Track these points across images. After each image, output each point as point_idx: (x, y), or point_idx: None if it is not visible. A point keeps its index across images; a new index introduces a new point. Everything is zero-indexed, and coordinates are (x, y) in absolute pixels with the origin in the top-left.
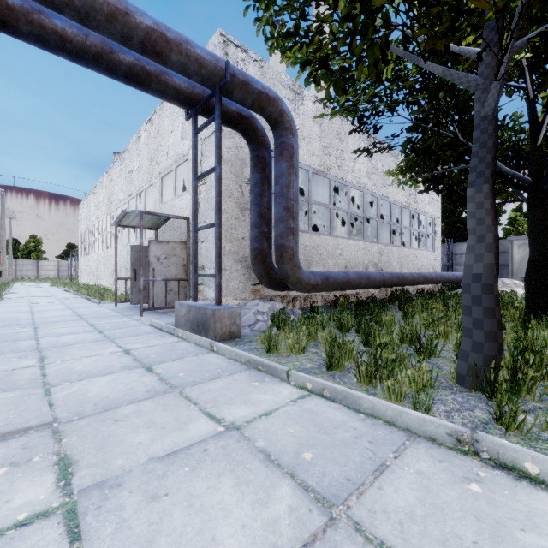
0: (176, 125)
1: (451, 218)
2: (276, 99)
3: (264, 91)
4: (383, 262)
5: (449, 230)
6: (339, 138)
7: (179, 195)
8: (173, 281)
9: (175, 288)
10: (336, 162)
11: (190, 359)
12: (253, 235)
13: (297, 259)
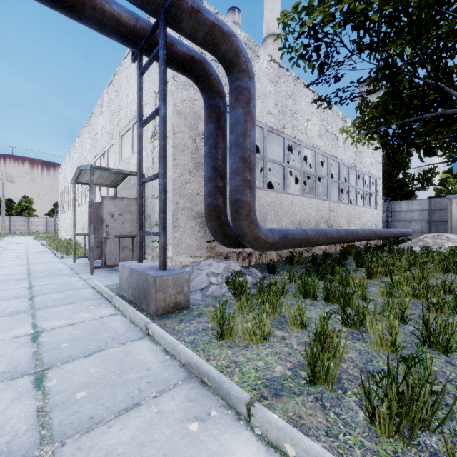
0: (133, 83)
1: (390, 179)
2: (231, 35)
3: (217, 23)
4: (332, 218)
5: (387, 190)
6: (293, 98)
7: (135, 152)
8: (128, 237)
9: (130, 245)
10: (290, 121)
11: (111, 352)
12: (206, 189)
13: (254, 215)
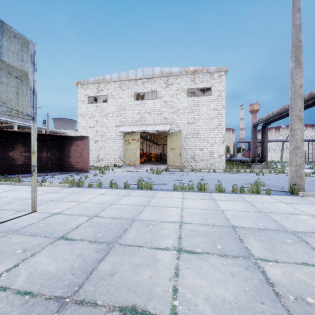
0: None
1: None
2: None
3: None
4: None
5: None
6: None
7: None
8: None
9: None
10: None
11: None
12: None
13: None
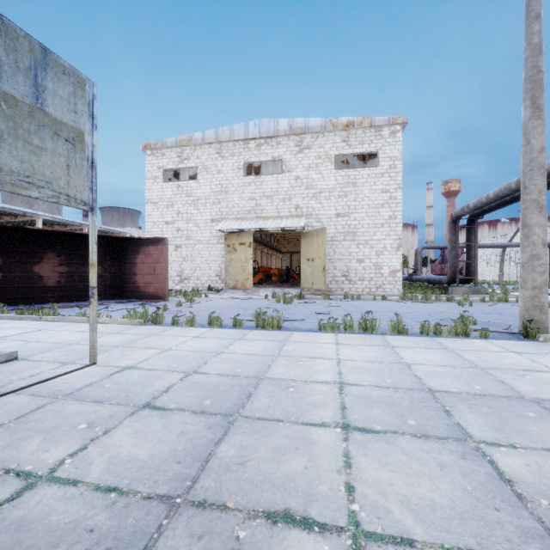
0: None
1: None
2: None
3: None
4: None
5: None
6: None
7: None
8: None
9: None
10: None
11: None
12: None
13: None
